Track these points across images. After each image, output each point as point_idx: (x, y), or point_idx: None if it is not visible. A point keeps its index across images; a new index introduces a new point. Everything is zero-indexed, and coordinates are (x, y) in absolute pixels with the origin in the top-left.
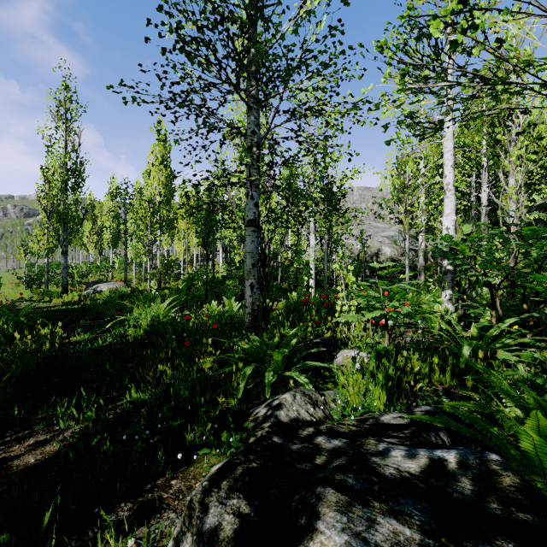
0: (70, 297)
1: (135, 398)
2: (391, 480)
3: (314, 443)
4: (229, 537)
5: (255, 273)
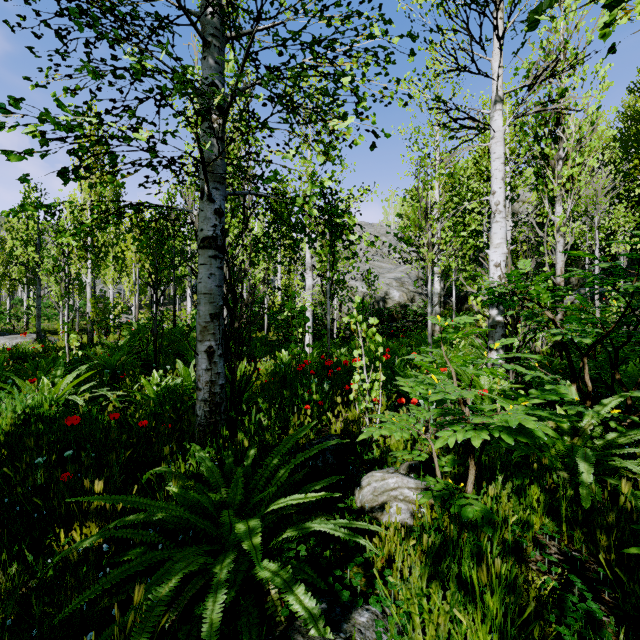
0: None
1: None
2: None
3: None
4: None
5: (215, 329)
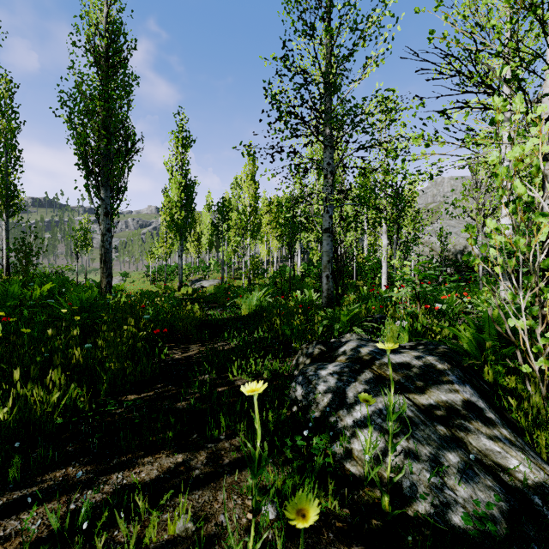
0: (185, 290)
1: (260, 334)
2: None
3: None
4: (317, 354)
5: (329, 267)
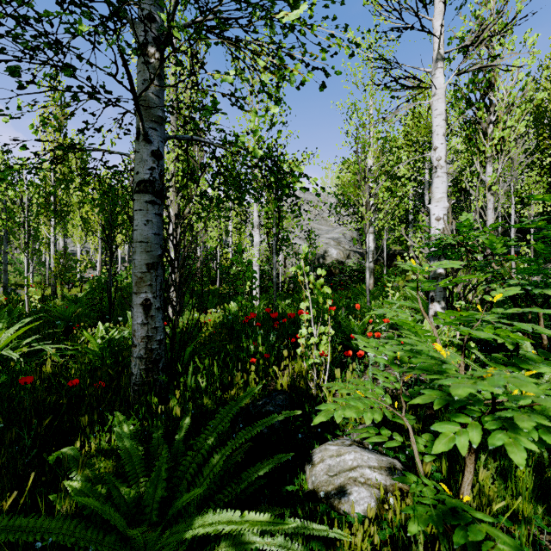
0: None
1: None
2: None
3: None
4: None
5: (152, 280)
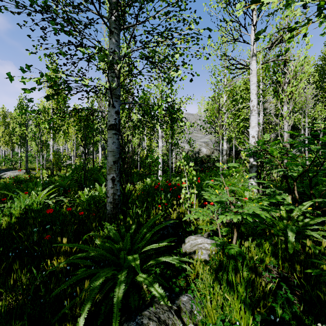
0: None
1: None
2: None
3: None
4: None
5: (115, 168)
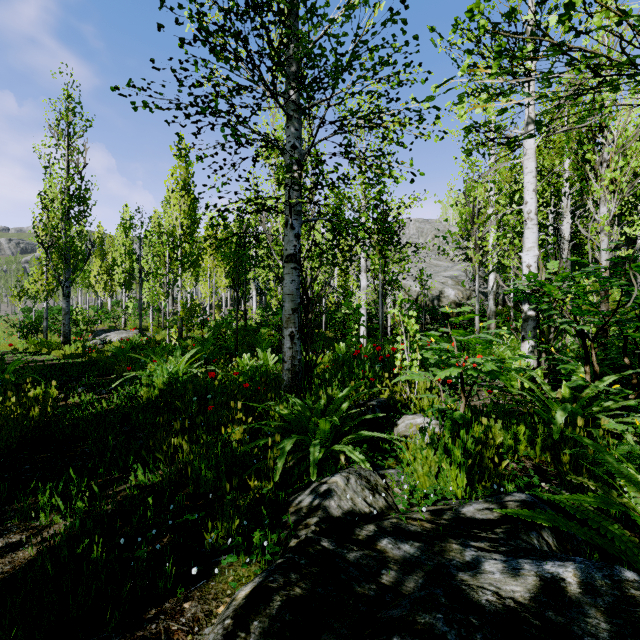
0: (73, 349)
1: (142, 481)
2: (490, 613)
3: (378, 549)
4: None
5: (295, 319)
